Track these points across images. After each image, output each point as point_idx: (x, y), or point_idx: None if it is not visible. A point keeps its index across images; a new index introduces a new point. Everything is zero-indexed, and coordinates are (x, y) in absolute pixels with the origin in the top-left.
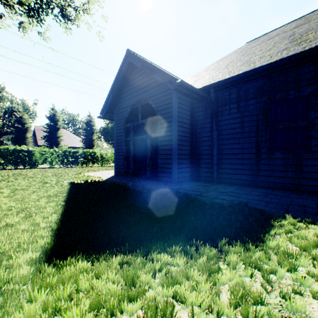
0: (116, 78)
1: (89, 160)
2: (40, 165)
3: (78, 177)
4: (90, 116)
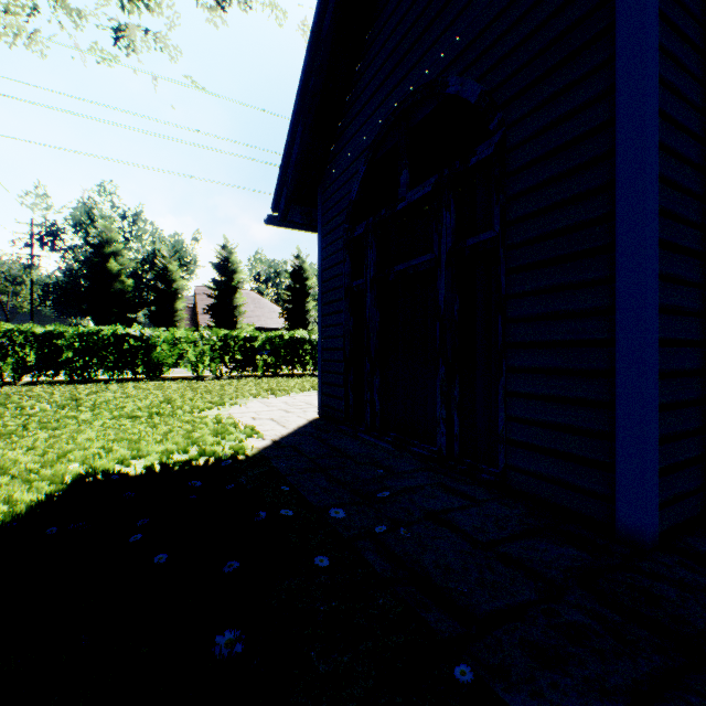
0: (310, 42)
1: (282, 358)
2: (173, 370)
3: (177, 431)
4: (299, 256)
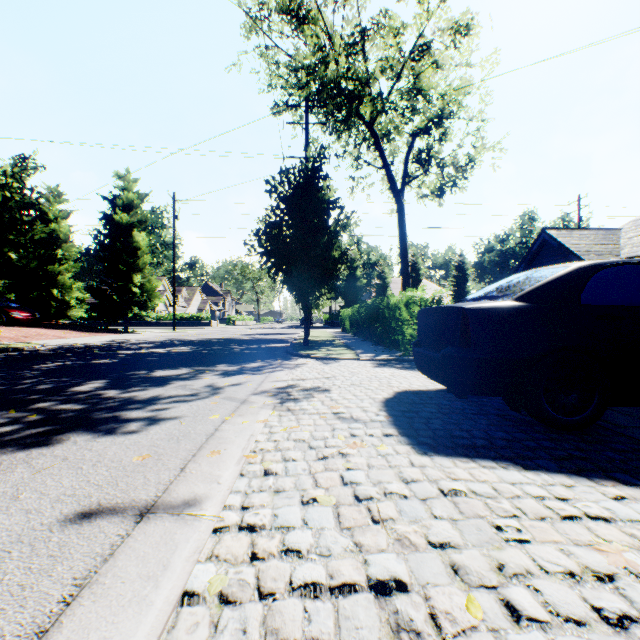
0: (529, 250)
1: None
2: None
3: None
4: (461, 255)
